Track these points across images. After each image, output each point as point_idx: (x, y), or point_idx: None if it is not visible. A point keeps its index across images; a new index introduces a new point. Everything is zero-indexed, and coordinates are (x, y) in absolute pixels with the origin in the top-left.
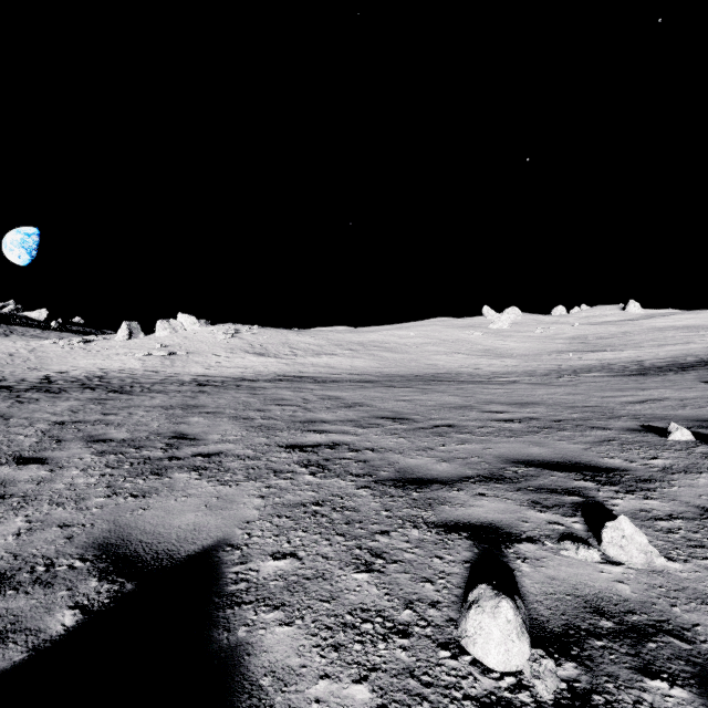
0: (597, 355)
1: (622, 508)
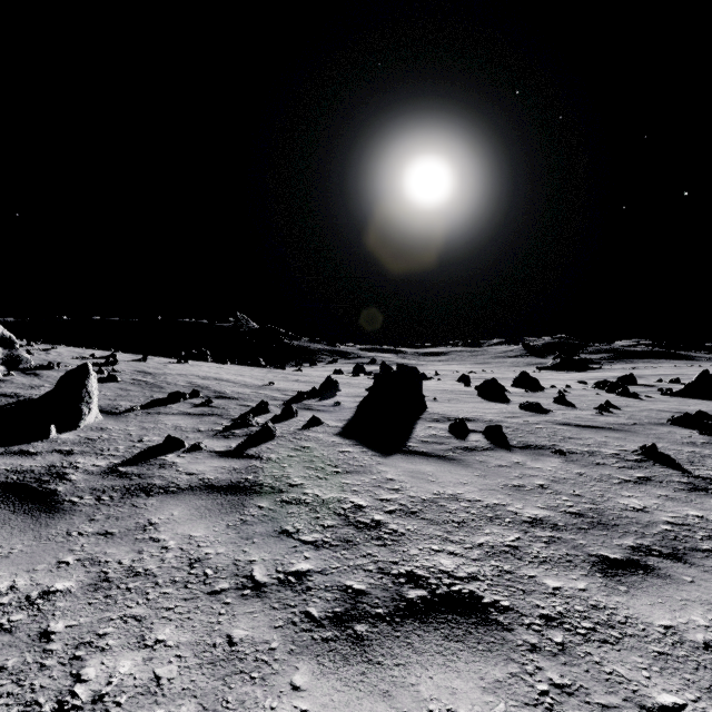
0: None
1: (114, 461)
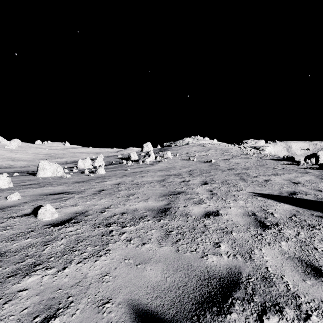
0: (56, 160)
1: None
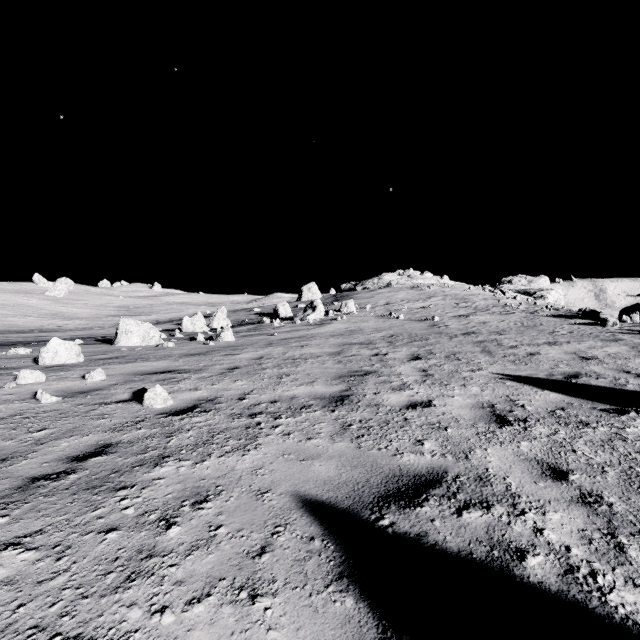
0: (138, 318)
1: None
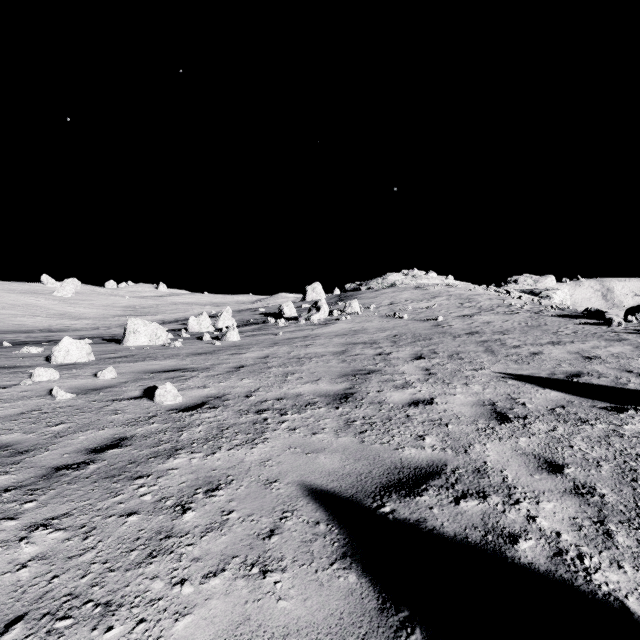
0: (144, 318)
1: None
